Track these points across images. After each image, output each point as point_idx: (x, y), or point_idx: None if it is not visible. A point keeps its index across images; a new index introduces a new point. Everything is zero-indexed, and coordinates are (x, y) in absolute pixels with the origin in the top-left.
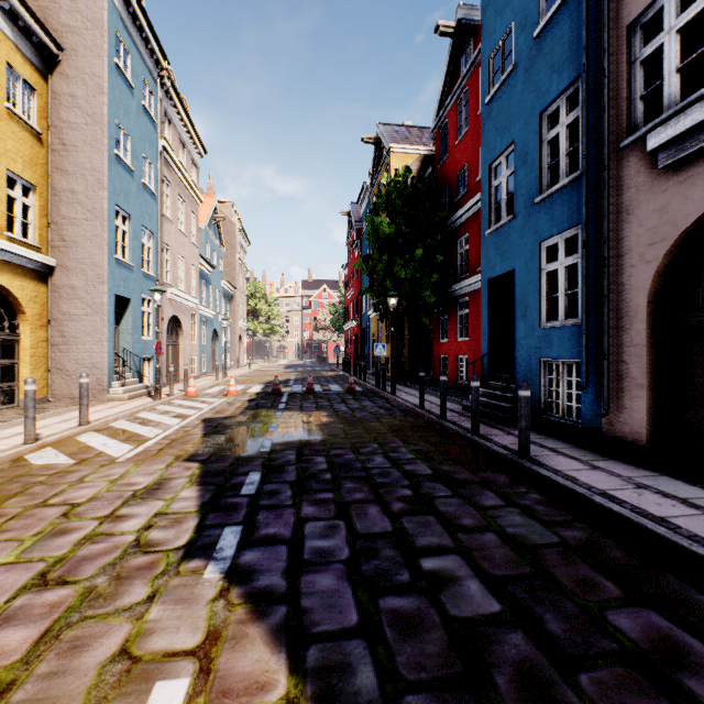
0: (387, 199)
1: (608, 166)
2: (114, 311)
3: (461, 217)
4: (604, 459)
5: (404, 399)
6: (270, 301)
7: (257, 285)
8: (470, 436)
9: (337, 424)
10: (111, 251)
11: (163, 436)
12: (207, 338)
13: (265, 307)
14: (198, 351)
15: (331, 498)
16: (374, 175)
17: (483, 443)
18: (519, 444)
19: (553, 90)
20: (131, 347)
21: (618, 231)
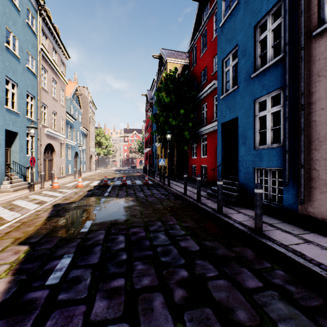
0: (165, 84)
1: (304, 48)
2: (7, 139)
3: (203, 94)
4: (307, 232)
5: (175, 189)
6: (107, 138)
7: (101, 130)
8: (217, 215)
9: (136, 206)
10: (2, 103)
11: (18, 219)
12: (71, 156)
13: (105, 141)
14: (65, 163)
15: (123, 286)
16: (159, 75)
17: (227, 221)
18: (255, 225)
19: (264, 10)
20: (18, 160)
21: (311, 88)
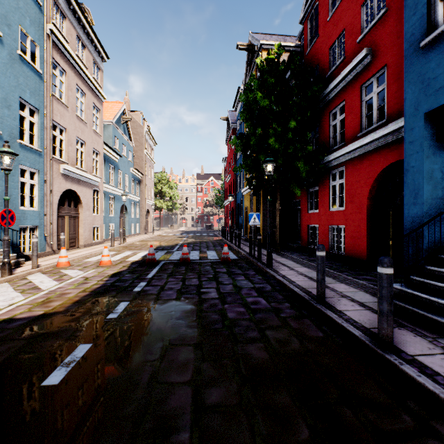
0: (260, 79)
1: None
2: None
3: (336, 87)
4: None
5: (285, 277)
6: (172, 186)
7: (163, 174)
8: None
9: (190, 348)
10: None
11: None
12: (115, 211)
13: (168, 190)
14: (102, 221)
15: None
16: (247, 79)
17: None
18: None
19: None
20: None
21: None
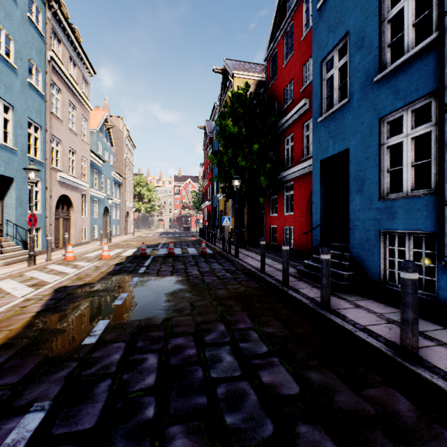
0: (232, 108)
1: None
2: None
3: (288, 121)
4: None
5: (246, 262)
6: (150, 189)
7: (141, 177)
8: (321, 311)
9: (185, 292)
10: None
11: None
12: (99, 213)
13: (147, 192)
14: (89, 223)
15: None
16: (222, 97)
17: (341, 325)
18: (403, 340)
19: None
20: (14, 219)
21: None
